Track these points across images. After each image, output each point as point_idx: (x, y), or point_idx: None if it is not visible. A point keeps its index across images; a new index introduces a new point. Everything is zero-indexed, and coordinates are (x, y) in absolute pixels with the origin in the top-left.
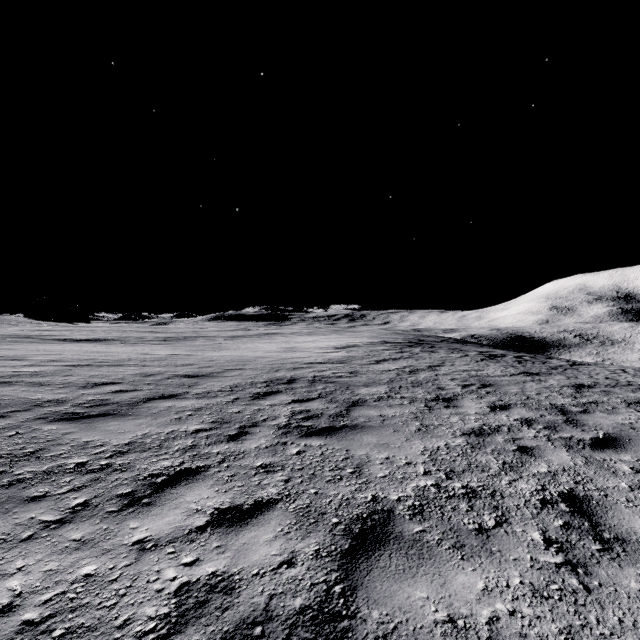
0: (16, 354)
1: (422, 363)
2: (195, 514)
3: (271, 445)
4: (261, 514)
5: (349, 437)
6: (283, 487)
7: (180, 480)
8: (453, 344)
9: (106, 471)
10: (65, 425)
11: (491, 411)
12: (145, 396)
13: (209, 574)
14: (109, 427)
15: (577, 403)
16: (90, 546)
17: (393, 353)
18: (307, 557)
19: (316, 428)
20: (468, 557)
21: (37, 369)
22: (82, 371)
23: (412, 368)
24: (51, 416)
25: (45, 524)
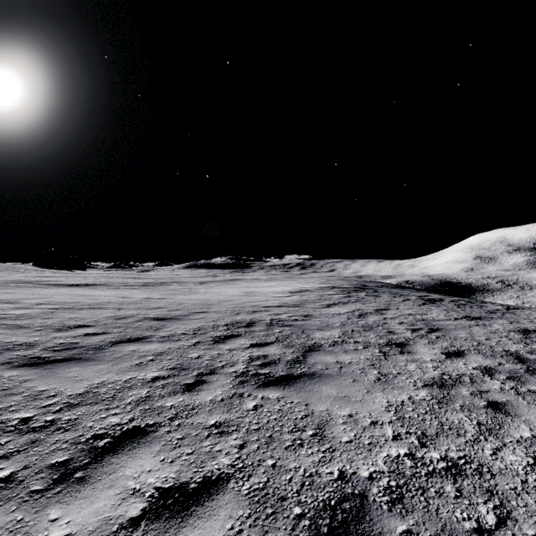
0: (12, 297)
1: (369, 307)
2: (131, 497)
3: (227, 397)
4: (209, 499)
5: (307, 388)
6: (237, 456)
7: (124, 444)
8: (393, 289)
9: (48, 430)
10: (27, 371)
11: (447, 358)
12: (113, 339)
13: None
14: (69, 373)
15: (531, 350)
16: None
17: (341, 297)
18: None
19: (273, 376)
20: None
21: (23, 312)
22: (63, 314)
23: (361, 312)
24: (17, 361)
25: None
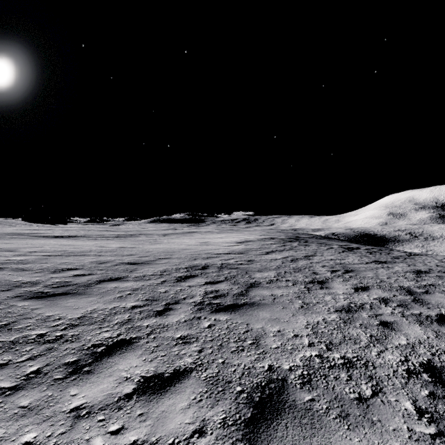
0: (11, 247)
1: (300, 254)
2: (125, 382)
3: (189, 319)
4: (178, 382)
5: (248, 313)
6: (197, 357)
7: (116, 350)
8: (320, 240)
9: (59, 341)
10: (35, 302)
11: (355, 291)
12: (97, 279)
13: (131, 443)
14: (67, 304)
15: (419, 285)
16: (34, 413)
17: (278, 246)
18: (216, 426)
19: (223, 305)
20: (353, 427)
21: (23, 258)
22: (55, 259)
23: (293, 257)
24: (26, 295)
25: (2, 391)
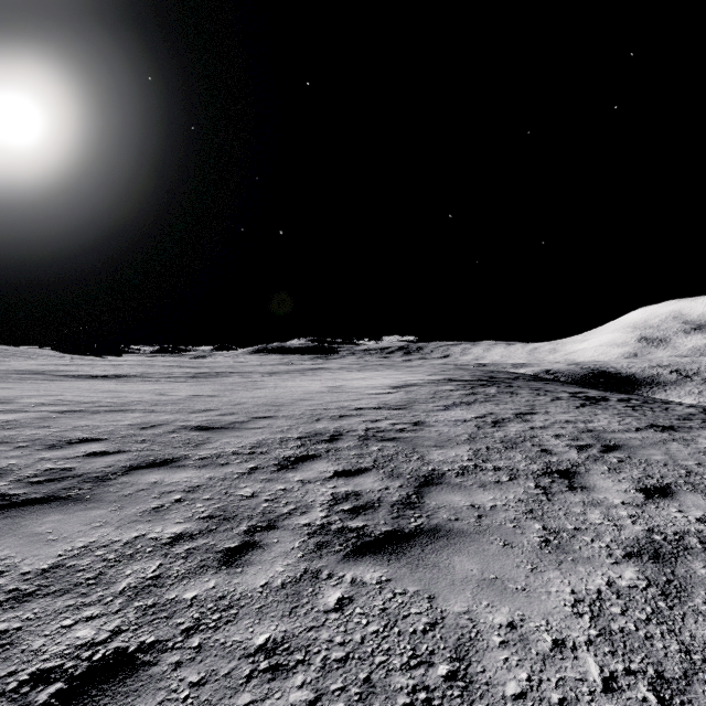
0: (7, 395)
1: (505, 409)
2: None
3: (292, 580)
4: None
5: (429, 560)
6: None
7: (86, 698)
8: (532, 382)
9: None
10: None
11: (647, 499)
12: (127, 462)
13: None
14: (40, 527)
15: None
16: None
17: (464, 395)
18: None
19: (371, 535)
20: None
21: (12, 417)
22: (68, 420)
23: (495, 417)
24: None
25: None
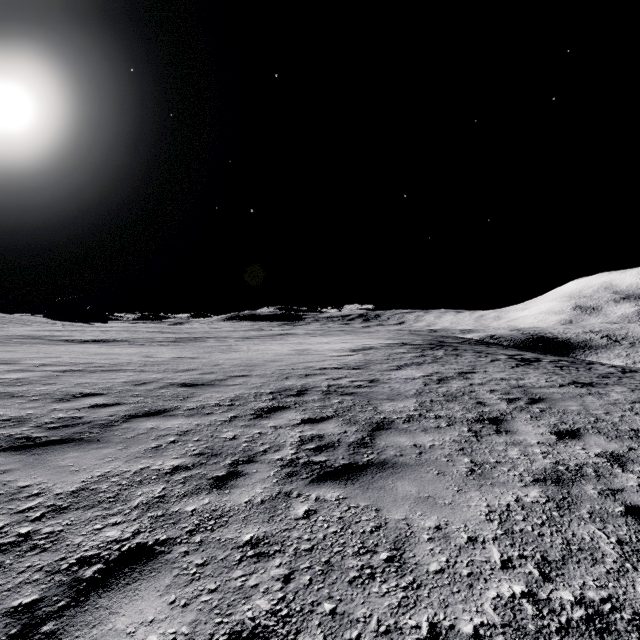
0: (12, 357)
1: (450, 369)
2: None
3: (269, 498)
4: None
5: (377, 484)
6: (280, 595)
7: (121, 573)
8: (476, 346)
9: (19, 549)
10: (8, 458)
11: (558, 440)
12: (127, 412)
13: None
14: (63, 461)
15: None
16: None
17: (415, 357)
18: None
19: (332, 466)
20: None
21: (21, 375)
22: (70, 378)
23: (440, 375)
24: None
25: None
